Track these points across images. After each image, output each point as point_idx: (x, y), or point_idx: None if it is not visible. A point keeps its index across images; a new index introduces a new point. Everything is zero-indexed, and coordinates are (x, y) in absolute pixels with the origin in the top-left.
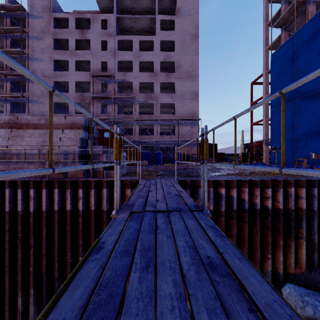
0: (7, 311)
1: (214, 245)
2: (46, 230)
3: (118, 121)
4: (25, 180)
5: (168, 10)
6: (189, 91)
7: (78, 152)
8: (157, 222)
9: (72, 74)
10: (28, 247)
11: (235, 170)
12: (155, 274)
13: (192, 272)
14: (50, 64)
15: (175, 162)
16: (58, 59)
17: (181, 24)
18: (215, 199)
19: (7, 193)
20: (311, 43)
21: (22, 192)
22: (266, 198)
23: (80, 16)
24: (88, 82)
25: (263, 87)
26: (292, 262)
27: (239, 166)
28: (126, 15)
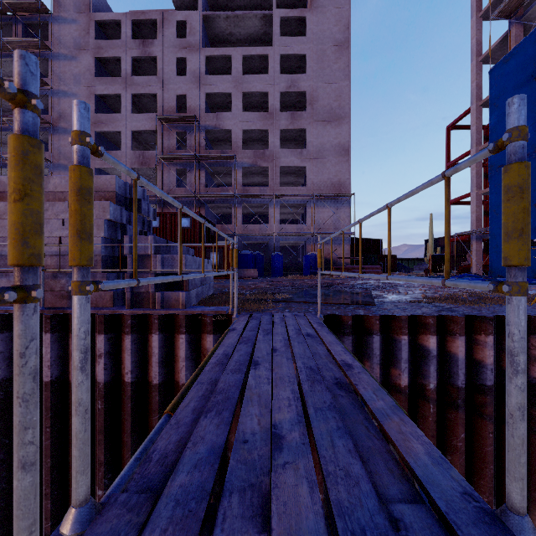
0: None
1: None
2: None
3: (206, 200)
4: None
5: (295, 1)
6: (333, 144)
7: (102, 252)
8: None
9: (126, 118)
10: None
11: (431, 288)
12: None
13: None
14: (89, 101)
15: (307, 272)
16: (103, 92)
17: (318, 24)
18: (411, 360)
19: None
20: None
21: None
22: None
23: (140, 17)
24: (154, 133)
25: (472, 133)
26: None
27: None
28: (220, 12)
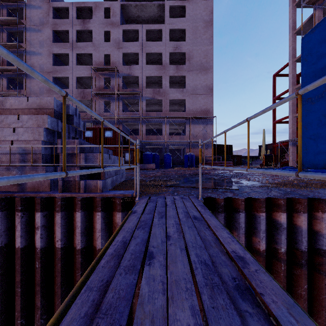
0: None
1: None
2: None
3: (123, 120)
4: None
5: None
6: (202, 85)
7: (42, 151)
8: None
9: (72, 68)
10: None
11: (269, 176)
12: None
13: None
14: (49, 58)
15: (186, 166)
16: (58, 52)
17: (193, 10)
18: (267, 230)
19: None
20: None
21: None
22: None
23: (81, 5)
24: (90, 78)
25: (289, 78)
26: None
27: None
28: (132, 2)
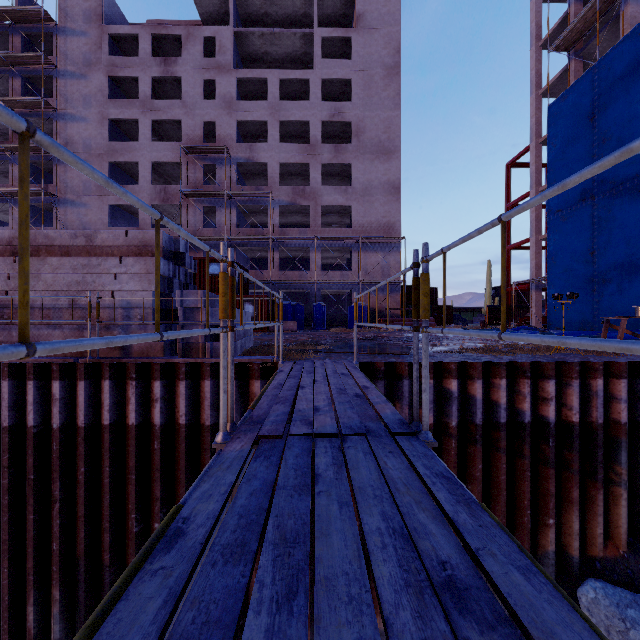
0: (4, 633)
1: (453, 527)
2: (86, 466)
3: (238, 242)
4: (43, 362)
5: (339, 17)
6: (381, 181)
7: (153, 305)
8: (316, 463)
9: (145, 147)
10: (49, 501)
11: (476, 341)
12: (311, 558)
13: (406, 613)
14: (102, 127)
15: (352, 325)
16: (118, 117)
17: (365, 46)
18: (437, 402)
19: (6, 390)
20: (631, 81)
21: (37, 388)
22: (544, 401)
23: (162, 31)
24: (177, 164)
25: (532, 173)
26: (598, 534)
27: (515, 335)
28: (254, 29)
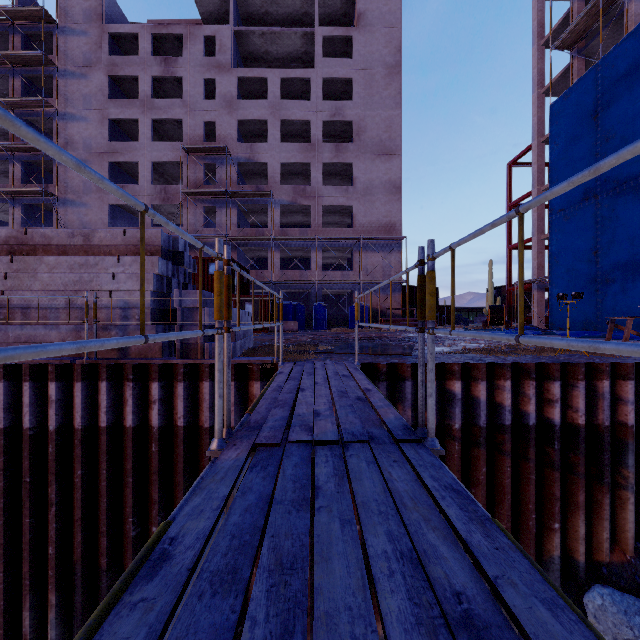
0: (0, 639)
1: (466, 550)
2: (83, 468)
3: (239, 242)
4: (39, 363)
5: (340, 16)
6: (382, 180)
7: (151, 305)
8: (316, 473)
9: (145, 147)
10: (45, 504)
11: (479, 341)
12: (312, 562)
13: None
14: (102, 127)
15: (353, 325)
16: (118, 117)
17: (366, 45)
18: (440, 403)
19: (1, 391)
20: (635, 79)
21: (33, 389)
22: (550, 403)
23: (162, 31)
24: (177, 164)
25: (534, 172)
26: (605, 538)
27: (535, 339)
28: (255, 28)
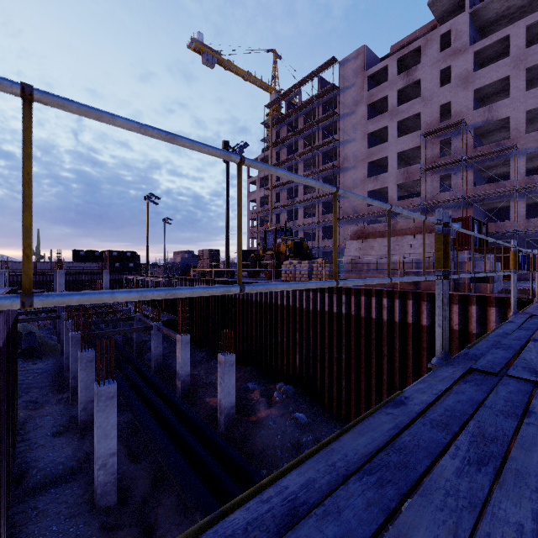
0: (363, 409)
1: None
2: (399, 342)
3: (475, 199)
4: (378, 289)
5: None
6: None
7: (433, 260)
8: None
9: (392, 144)
10: (381, 355)
11: None
12: None
13: None
14: (363, 141)
15: None
16: (373, 130)
17: None
18: None
19: (363, 300)
20: None
21: (376, 301)
22: None
23: (404, 52)
24: (416, 148)
25: None
26: None
27: None
28: None
